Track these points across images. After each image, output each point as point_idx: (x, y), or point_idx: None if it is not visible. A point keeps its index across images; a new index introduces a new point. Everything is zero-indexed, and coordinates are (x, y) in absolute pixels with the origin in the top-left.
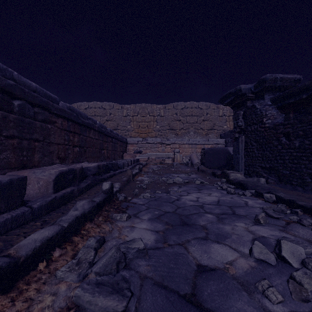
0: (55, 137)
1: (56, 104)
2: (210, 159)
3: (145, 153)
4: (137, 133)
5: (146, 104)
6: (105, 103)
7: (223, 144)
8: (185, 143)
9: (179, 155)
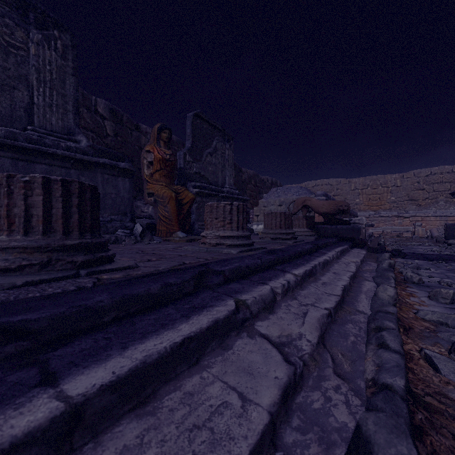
0: None
1: None
2: (452, 233)
3: (378, 227)
4: (366, 206)
5: (378, 176)
6: (332, 180)
7: None
8: (431, 215)
9: (421, 228)
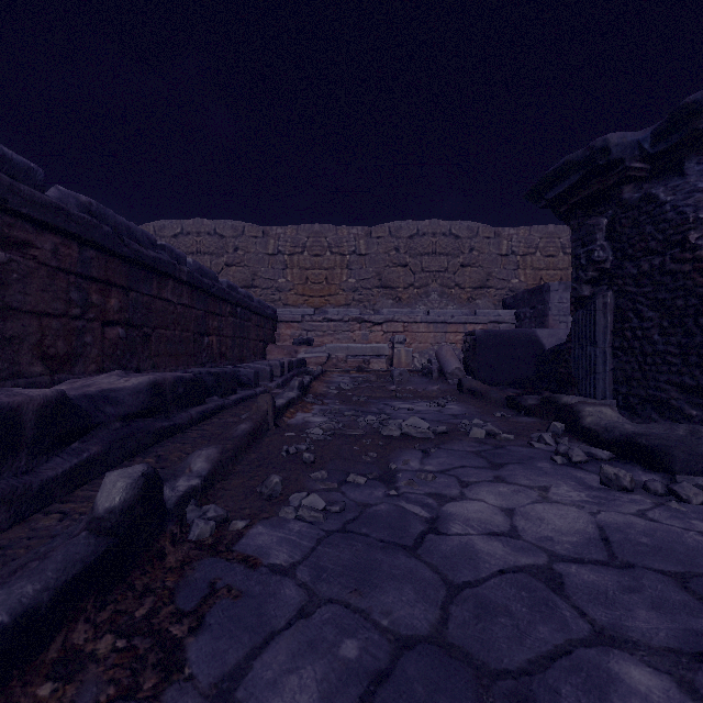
0: (29, 293)
1: (30, 187)
2: (489, 360)
3: (321, 345)
4: (301, 296)
5: (325, 226)
6: (223, 223)
7: (512, 322)
8: (420, 319)
9: (405, 349)
